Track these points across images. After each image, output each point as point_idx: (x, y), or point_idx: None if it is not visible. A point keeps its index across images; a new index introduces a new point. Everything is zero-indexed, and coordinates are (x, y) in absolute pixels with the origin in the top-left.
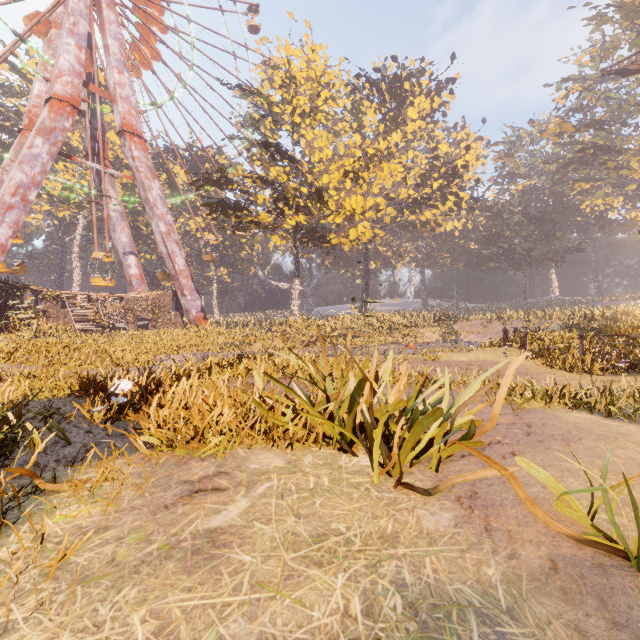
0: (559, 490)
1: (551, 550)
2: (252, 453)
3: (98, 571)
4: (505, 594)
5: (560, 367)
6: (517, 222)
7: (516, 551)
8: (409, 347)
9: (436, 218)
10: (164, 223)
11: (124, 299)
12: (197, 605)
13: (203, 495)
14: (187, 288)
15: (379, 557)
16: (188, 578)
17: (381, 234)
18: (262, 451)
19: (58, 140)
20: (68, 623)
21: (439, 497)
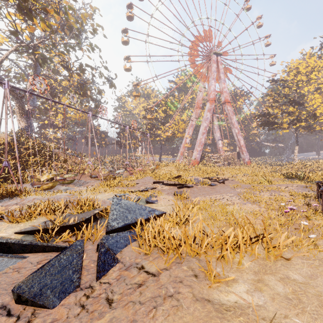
0: None
1: None
2: None
3: None
4: None
5: None
6: None
7: None
8: None
9: None
10: (237, 129)
11: (223, 156)
12: None
13: None
14: (244, 151)
15: None
16: None
17: None
18: None
19: (211, 111)
20: None
21: None
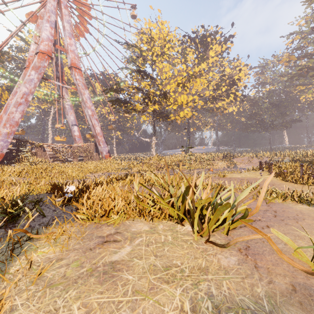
0: (295, 247)
1: (292, 279)
2: (132, 223)
3: (57, 281)
4: (267, 303)
5: (290, 181)
6: (266, 107)
7: (272, 279)
8: (210, 170)
9: (224, 105)
10: (90, 110)
11: (72, 147)
12: (105, 301)
13: (108, 244)
14: (101, 141)
15: (198, 279)
16: (101, 286)
17: (196, 114)
18: (137, 222)
19: (41, 72)
20: (42, 307)
21: (229, 248)
